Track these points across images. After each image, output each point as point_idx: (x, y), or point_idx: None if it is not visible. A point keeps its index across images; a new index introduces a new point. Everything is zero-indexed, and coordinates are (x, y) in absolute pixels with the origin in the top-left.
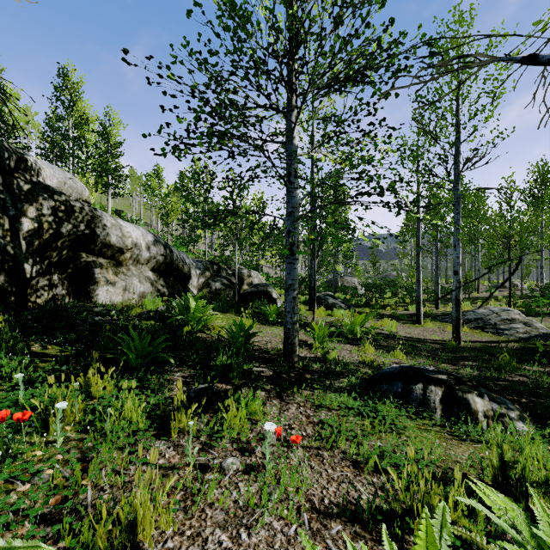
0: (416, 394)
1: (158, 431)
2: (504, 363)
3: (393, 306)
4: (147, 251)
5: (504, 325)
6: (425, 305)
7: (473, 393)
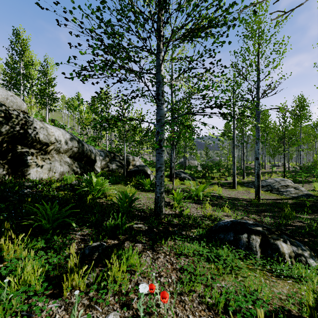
0: (243, 241)
1: (54, 290)
2: (288, 213)
3: (218, 177)
4: (65, 144)
5: (283, 189)
6: (237, 177)
7: (280, 240)
